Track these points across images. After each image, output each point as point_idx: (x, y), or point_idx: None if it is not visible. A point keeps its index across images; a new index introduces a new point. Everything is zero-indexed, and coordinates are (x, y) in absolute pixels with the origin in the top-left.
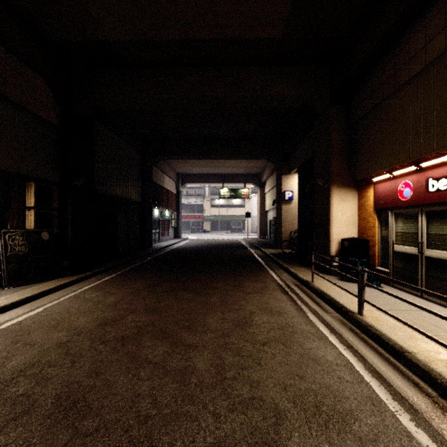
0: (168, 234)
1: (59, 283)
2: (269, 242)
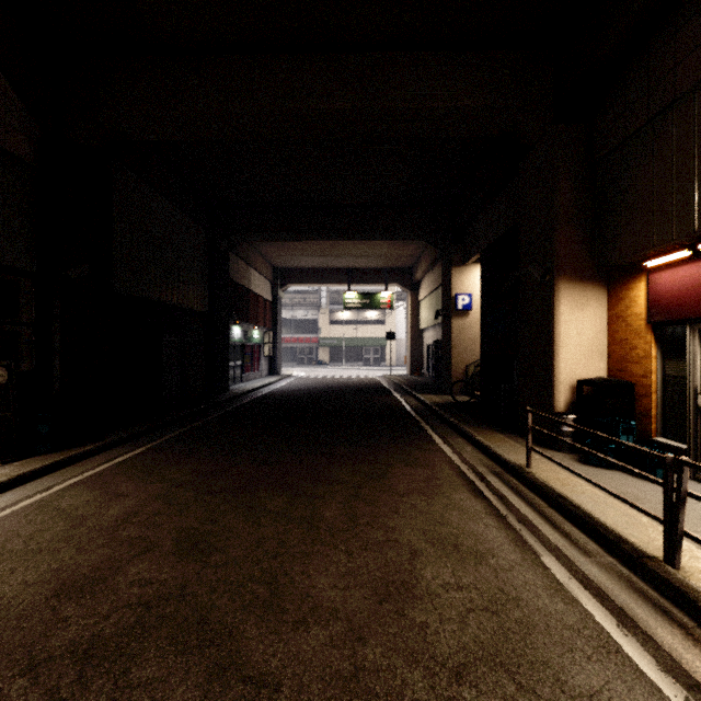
0: (259, 368)
1: (22, 470)
2: (427, 382)
